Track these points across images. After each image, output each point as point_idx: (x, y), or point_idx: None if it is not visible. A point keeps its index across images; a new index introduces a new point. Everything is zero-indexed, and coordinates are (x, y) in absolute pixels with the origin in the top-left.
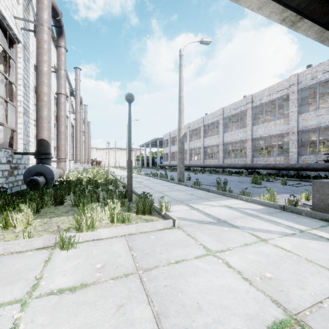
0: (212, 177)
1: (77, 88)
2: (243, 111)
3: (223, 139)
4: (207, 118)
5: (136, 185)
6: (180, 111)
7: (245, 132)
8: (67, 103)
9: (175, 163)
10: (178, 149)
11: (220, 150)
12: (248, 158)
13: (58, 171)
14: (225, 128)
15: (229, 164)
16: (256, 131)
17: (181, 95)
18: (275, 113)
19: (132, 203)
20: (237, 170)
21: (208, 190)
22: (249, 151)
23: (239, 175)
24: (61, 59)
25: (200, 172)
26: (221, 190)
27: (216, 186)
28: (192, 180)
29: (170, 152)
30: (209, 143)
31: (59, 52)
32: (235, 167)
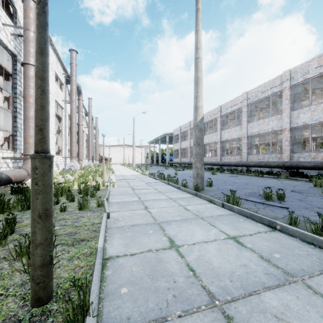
0: (239, 180)
1: (72, 73)
2: (274, 95)
3: (247, 131)
4: (226, 107)
5: (126, 198)
6: (196, 81)
7: (279, 120)
8: (61, 91)
9: (186, 160)
10: (193, 140)
11: (243, 145)
12: (284, 154)
13: (9, 173)
14: (249, 117)
15: (258, 161)
16: (297, 117)
17: (198, 56)
18: (317, 96)
19: (35, 322)
20: (267, 170)
21: (269, 224)
22: (285, 145)
23: (275, 176)
24: (29, 16)
25: (218, 171)
26: (315, 233)
27: (267, 205)
28: (213, 185)
29: (181, 149)
30: (228, 136)
31: (26, 6)
32: (268, 165)
